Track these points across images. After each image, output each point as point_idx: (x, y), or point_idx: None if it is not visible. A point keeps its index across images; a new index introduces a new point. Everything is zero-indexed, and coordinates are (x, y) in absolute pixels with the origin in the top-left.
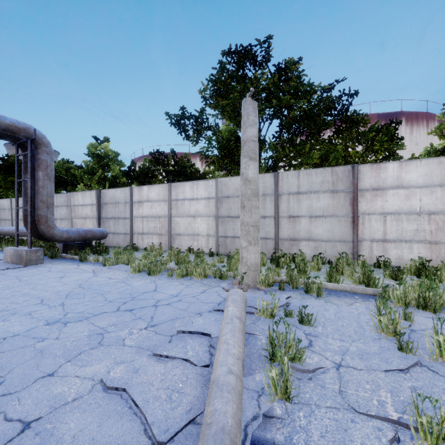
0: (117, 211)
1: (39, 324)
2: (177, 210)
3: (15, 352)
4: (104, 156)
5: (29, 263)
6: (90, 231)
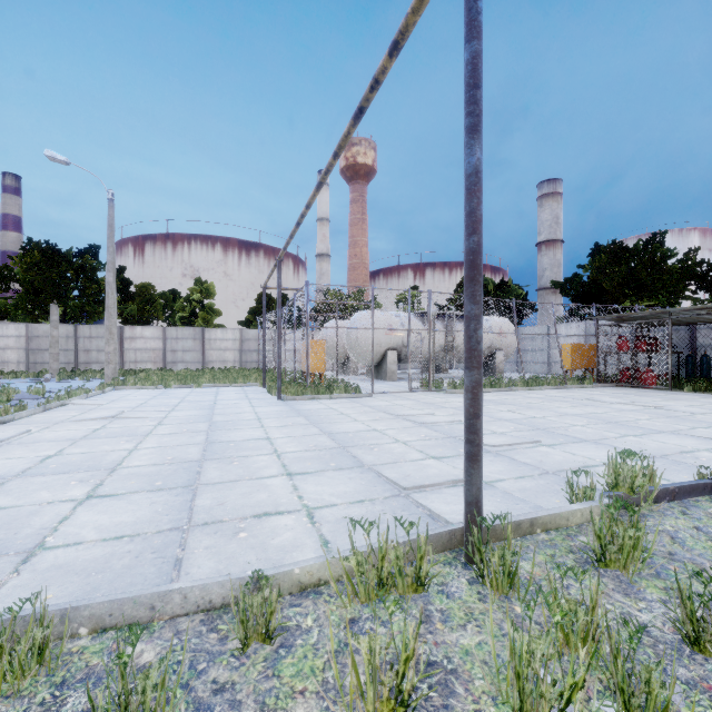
0: None
1: None
2: None
3: None
4: None
5: None
6: None
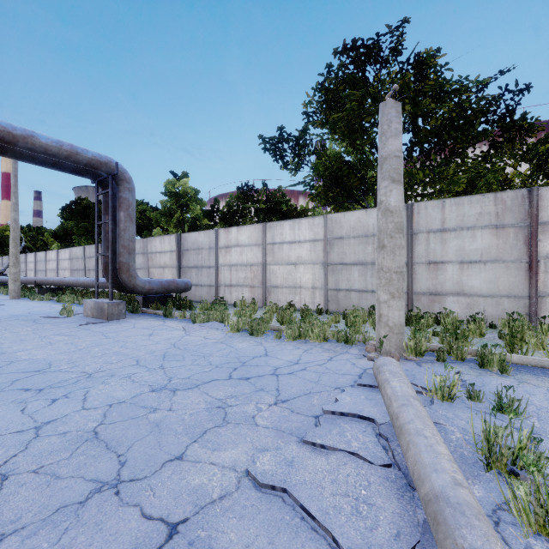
0: (200, 258)
1: (144, 390)
2: (273, 256)
3: (128, 424)
4: (183, 195)
5: (111, 317)
6: (173, 282)
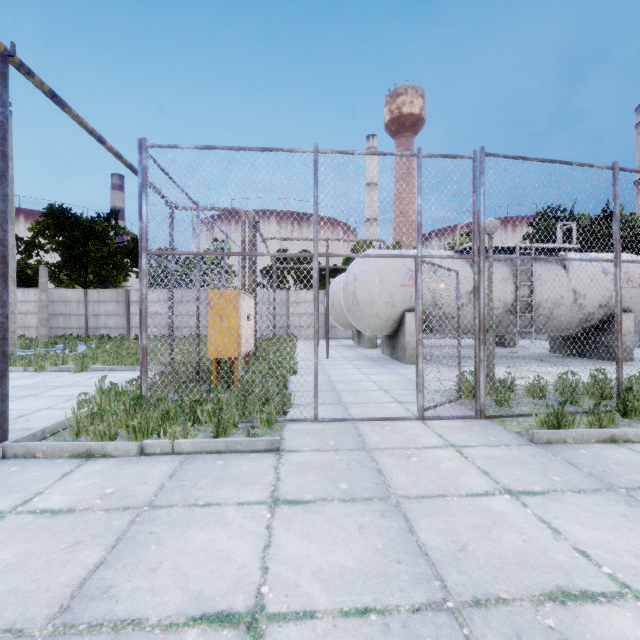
0: None
1: None
2: None
3: None
4: None
5: None
6: None
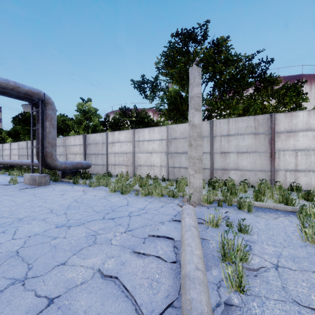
0: (97, 149)
1: (51, 227)
2: (139, 148)
3: (37, 247)
4: (88, 111)
5: (40, 184)
6: (80, 163)
